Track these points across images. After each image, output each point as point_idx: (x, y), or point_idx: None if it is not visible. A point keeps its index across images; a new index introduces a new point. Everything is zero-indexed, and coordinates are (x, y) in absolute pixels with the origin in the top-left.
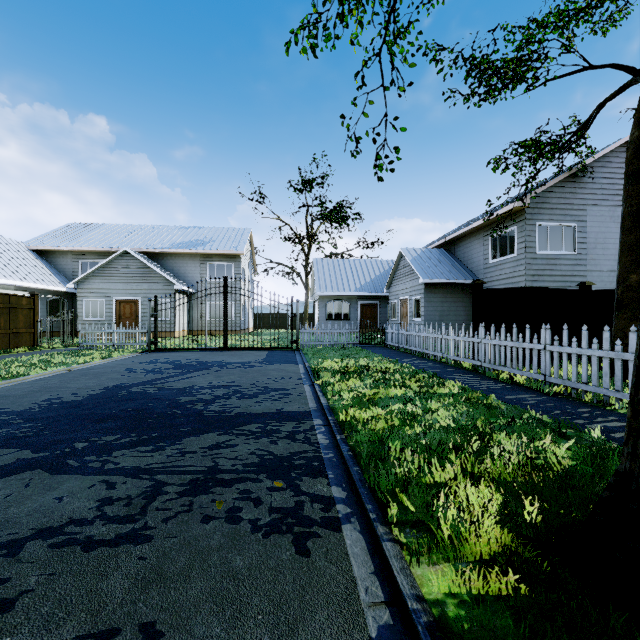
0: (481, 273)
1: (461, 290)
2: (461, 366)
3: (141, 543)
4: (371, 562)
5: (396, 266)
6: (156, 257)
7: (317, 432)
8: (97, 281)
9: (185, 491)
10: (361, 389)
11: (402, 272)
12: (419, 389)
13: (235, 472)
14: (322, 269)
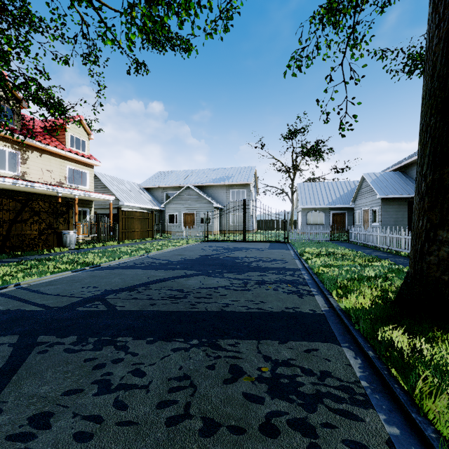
0: None
1: None
2: (399, 254)
3: (250, 291)
4: (324, 302)
5: (359, 186)
6: (202, 188)
7: (303, 275)
8: (174, 203)
9: (256, 284)
10: (327, 261)
11: (364, 190)
12: (362, 262)
13: (272, 282)
14: (303, 190)
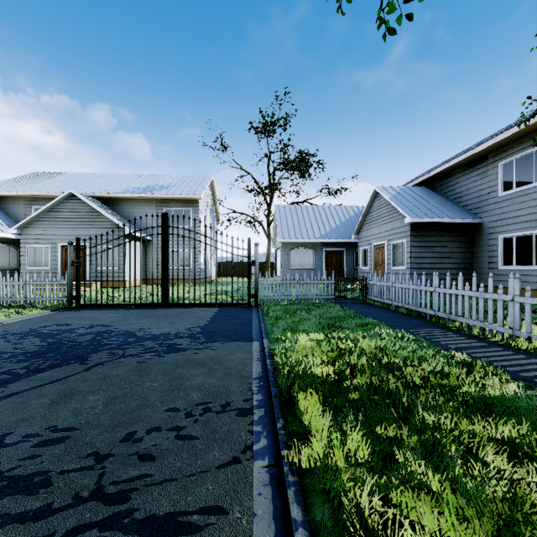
0: (484, 210)
1: (456, 232)
2: None
3: None
4: None
5: (368, 208)
6: (111, 202)
7: None
8: (41, 226)
9: None
10: None
11: (376, 214)
12: None
13: None
14: (284, 215)
